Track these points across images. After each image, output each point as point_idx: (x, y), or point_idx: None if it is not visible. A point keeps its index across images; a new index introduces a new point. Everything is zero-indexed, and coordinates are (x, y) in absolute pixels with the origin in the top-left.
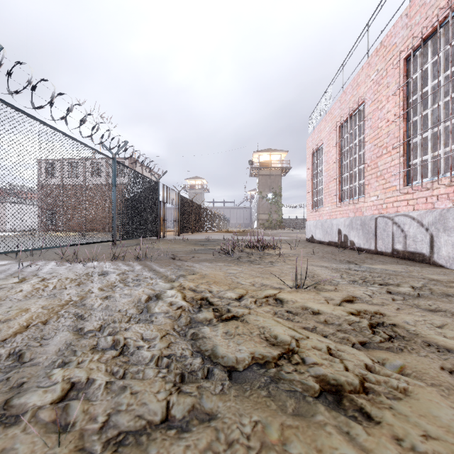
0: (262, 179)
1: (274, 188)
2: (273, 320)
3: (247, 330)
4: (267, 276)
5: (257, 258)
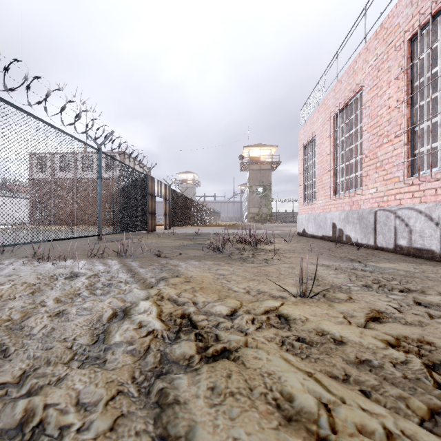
0: (252, 174)
1: (264, 182)
2: (282, 359)
3: (244, 384)
4: (264, 279)
5: (250, 255)
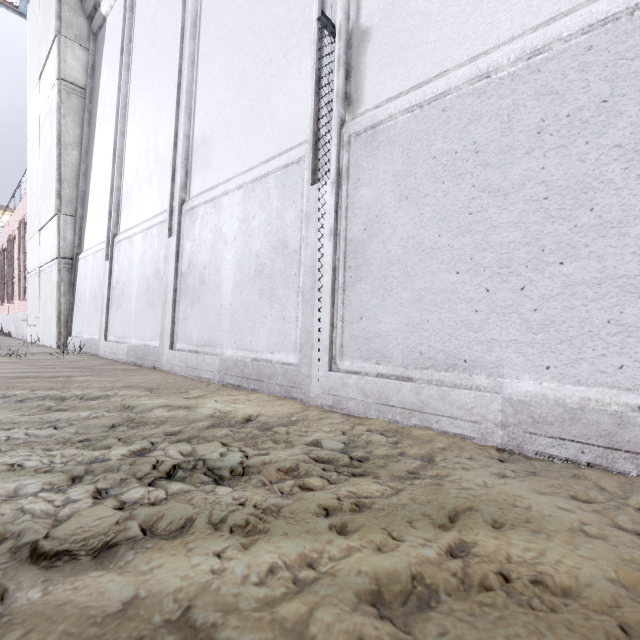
0: None
1: None
2: None
3: None
4: None
5: None
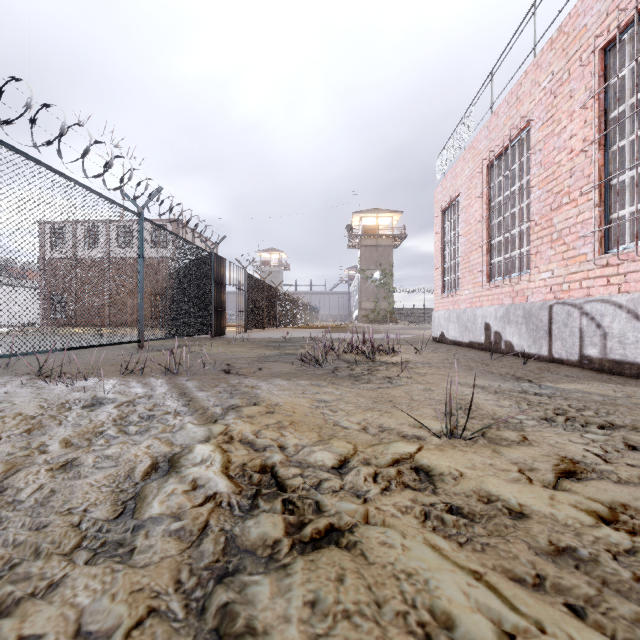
0: (365, 252)
1: (382, 264)
2: (427, 546)
3: (368, 596)
4: (388, 408)
5: (365, 371)
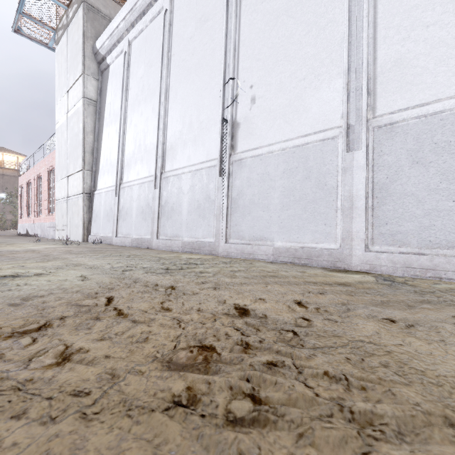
0: None
1: (8, 188)
2: None
3: None
4: None
5: None
